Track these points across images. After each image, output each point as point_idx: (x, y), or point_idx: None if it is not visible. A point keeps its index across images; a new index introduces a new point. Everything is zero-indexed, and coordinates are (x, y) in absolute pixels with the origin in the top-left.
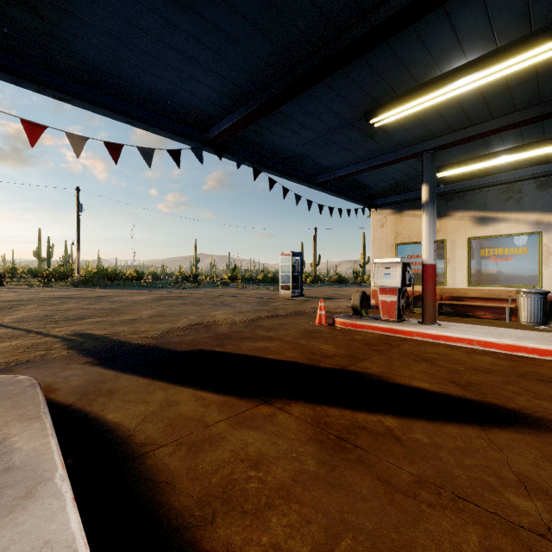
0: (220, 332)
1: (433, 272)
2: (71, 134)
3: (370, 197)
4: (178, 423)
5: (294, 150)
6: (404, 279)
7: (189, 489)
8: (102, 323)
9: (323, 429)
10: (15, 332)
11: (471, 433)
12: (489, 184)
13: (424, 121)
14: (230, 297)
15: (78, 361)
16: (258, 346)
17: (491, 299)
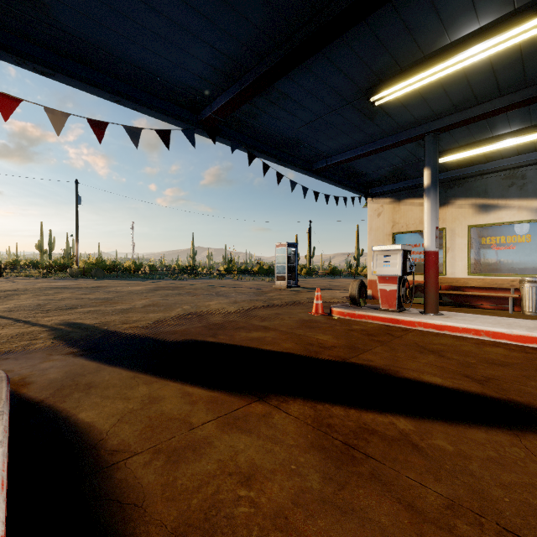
0: (213, 322)
1: (435, 260)
2: (53, 110)
3: (367, 185)
4: (158, 425)
5: (290, 134)
6: (404, 266)
7: (162, 515)
8: (94, 312)
9: (326, 432)
10: (2, 321)
11: (502, 439)
12: (491, 170)
13: (428, 99)
14: (226, 287)
15: (62, 352)
16: (252, 336)
17: (492, 289)
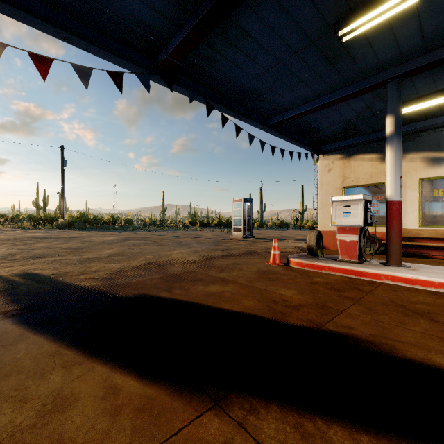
0: (171, 272)
1: (399, 210)
2: None
3: (318, 142)
4: None
5: (248, 84)
6: (365, 217)
7: None
8: (58, 261)
9: None
10: None
11: None
12: None
13: (398, 36)
14: (189, 237)
15: None
16: (210, 290)
17: None
